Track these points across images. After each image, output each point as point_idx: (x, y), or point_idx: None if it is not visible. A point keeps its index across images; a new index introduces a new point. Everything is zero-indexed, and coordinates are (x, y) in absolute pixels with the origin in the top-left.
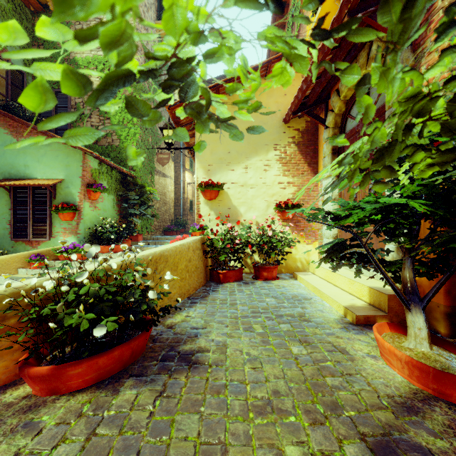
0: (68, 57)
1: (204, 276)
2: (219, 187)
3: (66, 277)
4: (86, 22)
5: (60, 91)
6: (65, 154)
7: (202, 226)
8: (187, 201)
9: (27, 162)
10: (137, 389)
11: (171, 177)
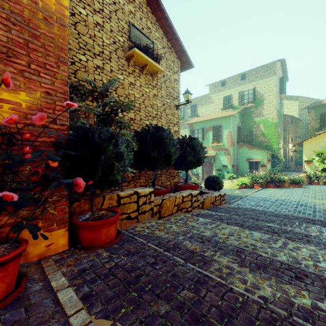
0: (252, 121)
1: (307, 183)
2: (311, 161)
3: (292, 178)
4: (258, 110)
5: (250, 131)
6: (262, 153)
7: (306, 171)
8: (289, 157)
9: (252, 155)
10: (303, 188)
11: (282, 148)
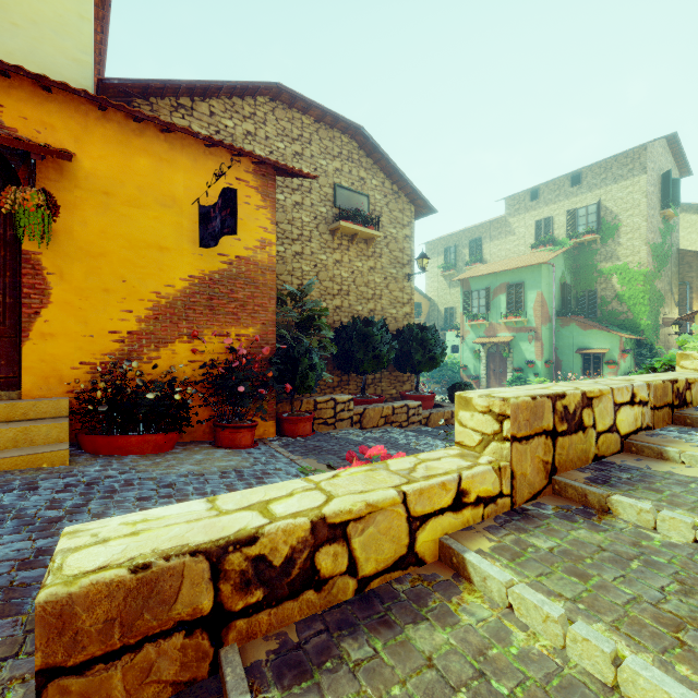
0: (596, 269)
1: None
2: None
3: None
4: (608, 246)
5: (590, 290)
6: (610, 337)
7: None
8: None
9: (589, 341)
10: None
11: None
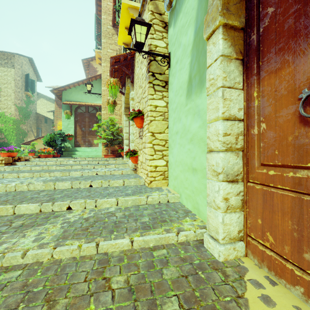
0: None
1: None
2: None
3: None
4: None
5: None
6: None
7: None
8: None
9: None
10: None
11: None
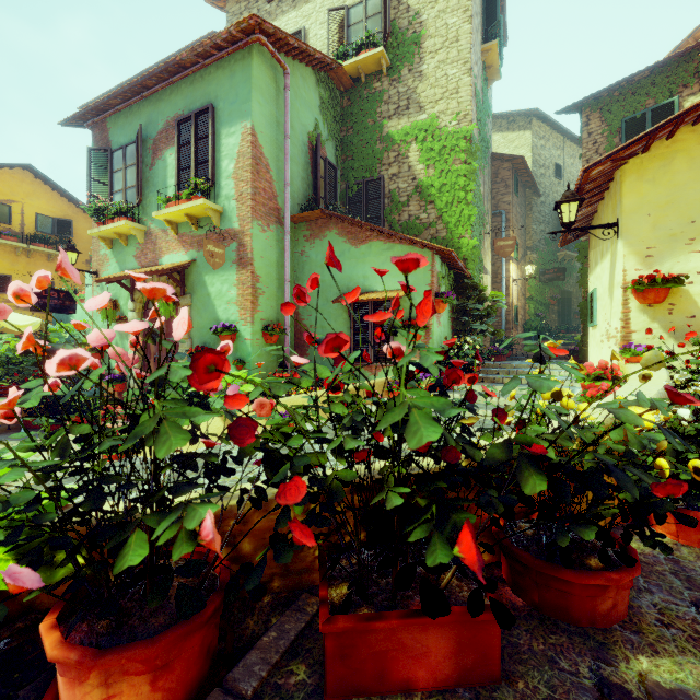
0: (381, 134)
1: None
2: (676, 283)
3: None
4: (402, 82)
5: (371, 180)
6: None
7: (651, 348)
8: (511, 309)
9: (366, 273)
10: None
11: (489, 273)
